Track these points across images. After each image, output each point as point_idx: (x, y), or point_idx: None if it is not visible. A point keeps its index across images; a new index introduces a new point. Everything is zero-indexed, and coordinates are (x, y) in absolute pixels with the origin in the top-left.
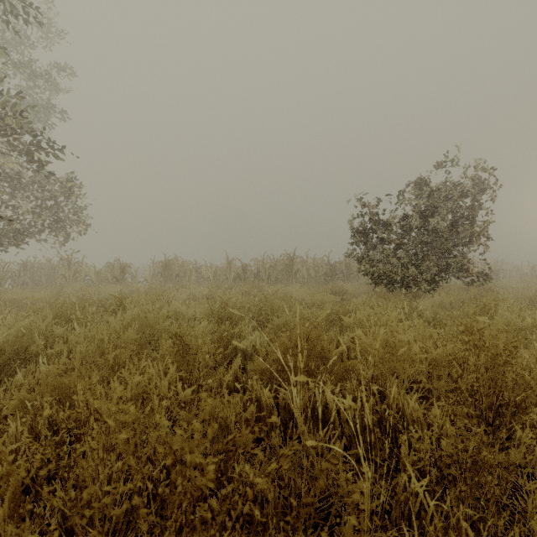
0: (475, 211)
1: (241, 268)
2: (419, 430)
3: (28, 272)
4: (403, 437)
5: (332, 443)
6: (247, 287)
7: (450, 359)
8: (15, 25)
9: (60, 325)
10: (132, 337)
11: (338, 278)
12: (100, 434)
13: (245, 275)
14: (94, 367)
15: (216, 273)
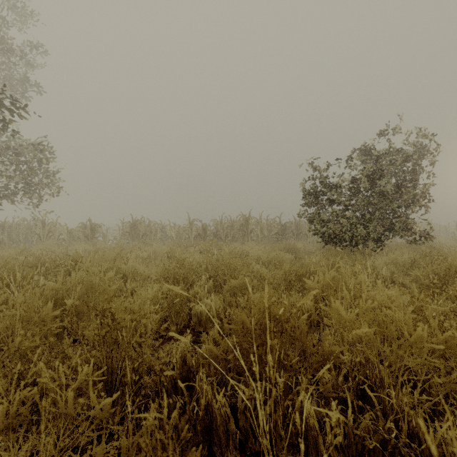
0: (417, 175)
1: (201, 228)
2: None
3: (6, 231)
4: None
5: None
6: (206, 245)
7: None
8: None
9: None
10: (52, 313)
11: (289, 236)
12: None
13: (205, 234)
14: None
15: (178, 233)
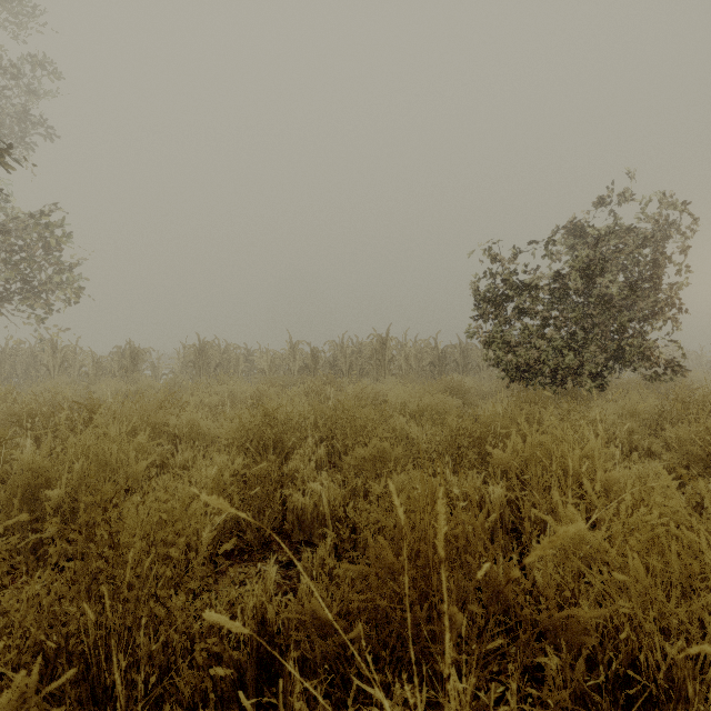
0: (661, 269)
1: (310, 355)
2: None
3: None
4: None
5: None
6: (317, 384)
7: None
8: None
9: None
10: None
11: (450, 369)
12: None
13: (316, 365)
14: None
15: (273, 363)
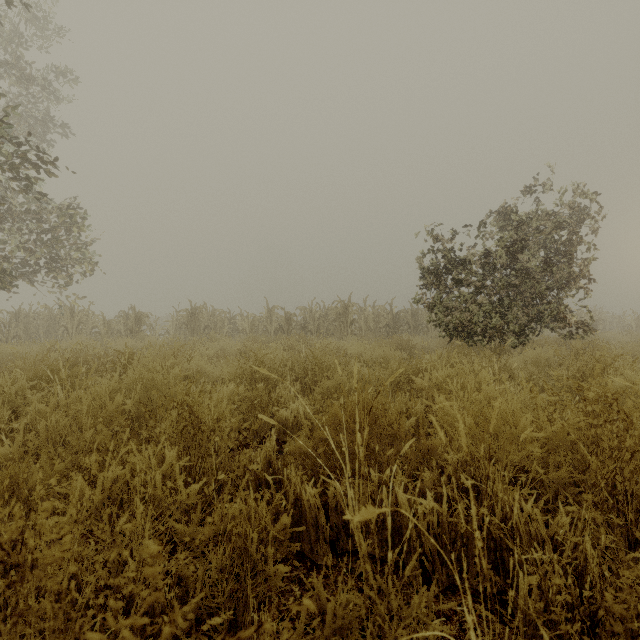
0: (573, 247)
1: (284, 318)
2: (540, 552)
3: (22, 322)
4: (531, 579)
5: (416, 596)
6: (291, 340)
7: (574, 439)
8: (4, 17)
9: (39, 390)
10: (122, 407)
11: (403, 330)
12: (6, 587)
13: (289, 327)
14: (63, 450)
15: (253, 325)
